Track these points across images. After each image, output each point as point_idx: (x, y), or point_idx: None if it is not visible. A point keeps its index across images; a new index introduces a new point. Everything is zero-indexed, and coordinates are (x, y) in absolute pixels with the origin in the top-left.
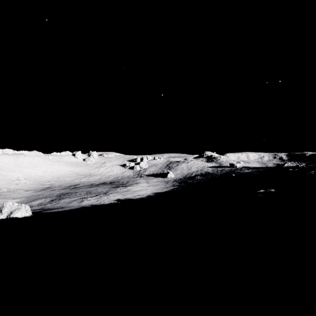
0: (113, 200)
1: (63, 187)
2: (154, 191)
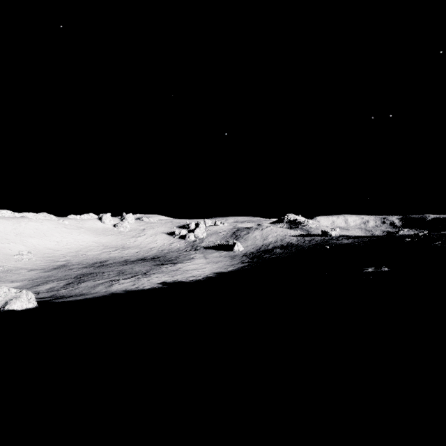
0: (157, 283)
1: (84, 265)
2: (215, 270)
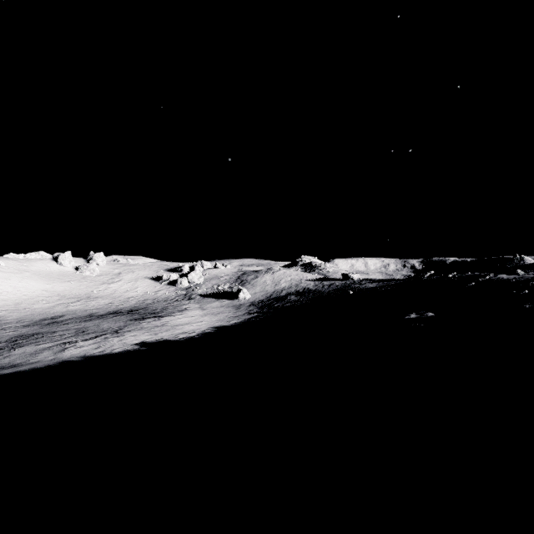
0: (132, 344)
1: (26, 322)
2: (214, 324)
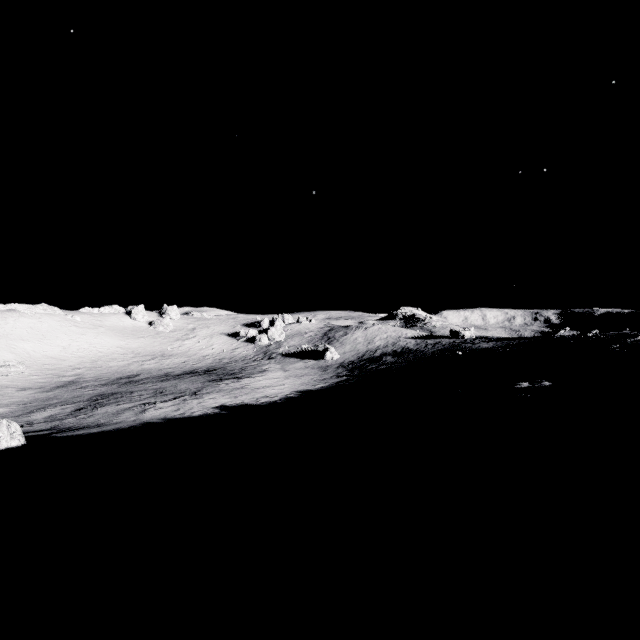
0: (212, 407)
1: (104, 381)
2: (298, 387)
